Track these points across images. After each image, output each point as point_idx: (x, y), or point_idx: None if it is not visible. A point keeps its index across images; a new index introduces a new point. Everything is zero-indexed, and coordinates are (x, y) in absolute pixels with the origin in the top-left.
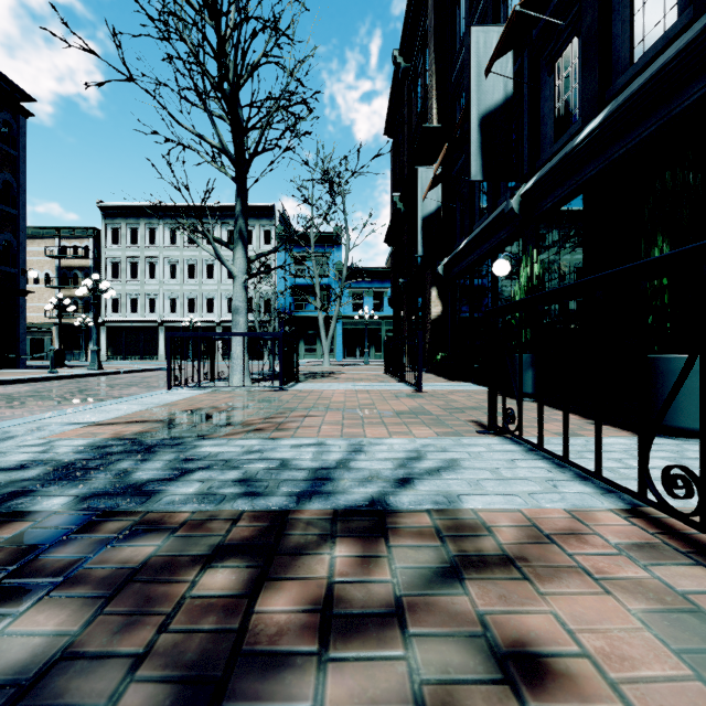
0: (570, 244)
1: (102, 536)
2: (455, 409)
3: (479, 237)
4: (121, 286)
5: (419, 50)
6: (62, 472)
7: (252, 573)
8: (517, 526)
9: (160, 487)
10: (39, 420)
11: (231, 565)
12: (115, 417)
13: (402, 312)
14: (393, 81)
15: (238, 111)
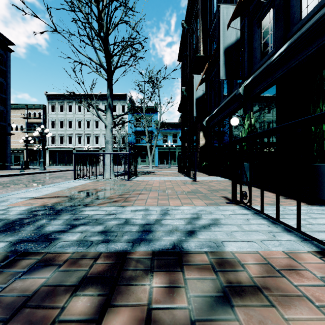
0: (269, 109)
1: (18, 269)
2: (213, 190)
3: (223, 107)
4: (56, 131)
5: (194, 20)
6: (7, 226)
7: (101, 298)
8: (258, 262)
9: (58, 236)
10: (6, 196)
11: (89, 291)
12: (45, 194)
13: (186, 143)
14: (182, 35)
15: (108, 47)
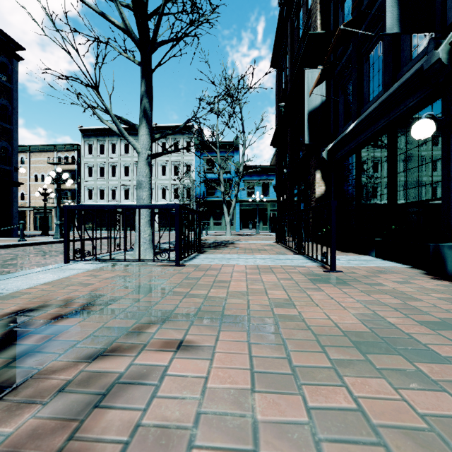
0: None
1: None
2: (440, 323)
3: (374, 113)
4: (94, 182)
5: None
6: None
7: None
8: None
9: None
10: None
11: None
12: None
13: (284, 195)
14: (278, 20)
15: None
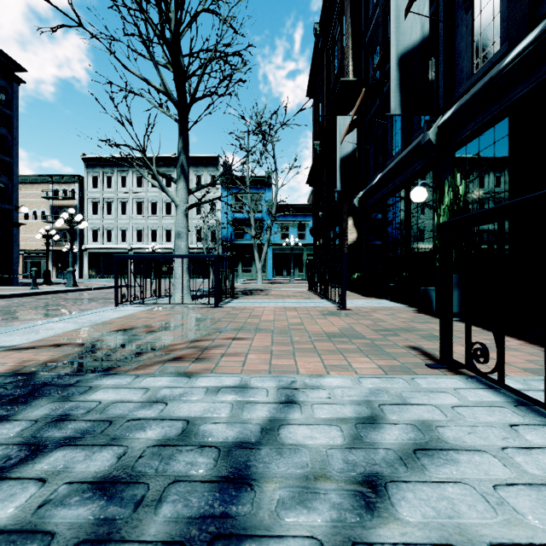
0: (492, 168)
1: None
2: (385, 330)
3: (393, 171)
4: (100, 220)
5: (337, 20)
6: None
7: None
8: None
9: None
10: None
11: None
12: (41, 338)
13: (321, 240)
14: (314, 50)
15: (180, 59)
